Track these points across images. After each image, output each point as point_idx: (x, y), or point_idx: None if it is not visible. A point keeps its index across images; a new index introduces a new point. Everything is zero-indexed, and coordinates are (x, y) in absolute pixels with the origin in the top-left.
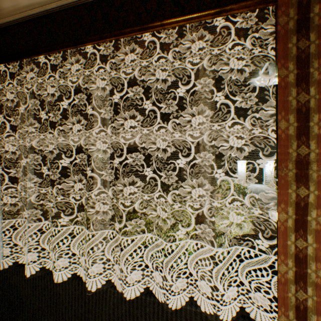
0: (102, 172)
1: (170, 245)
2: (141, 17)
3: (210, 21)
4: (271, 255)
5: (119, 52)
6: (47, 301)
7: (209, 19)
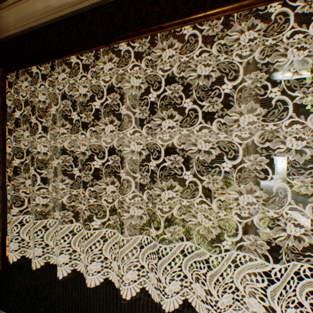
0: (132, 173)
1: (184, 243)
2: (178, 10)
3: (259, 9)
4: (303, 262)
5: (153, 49)
6: (77, 303)
7: (262, 5)
